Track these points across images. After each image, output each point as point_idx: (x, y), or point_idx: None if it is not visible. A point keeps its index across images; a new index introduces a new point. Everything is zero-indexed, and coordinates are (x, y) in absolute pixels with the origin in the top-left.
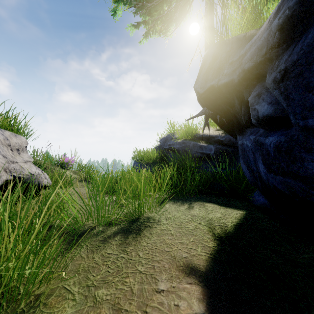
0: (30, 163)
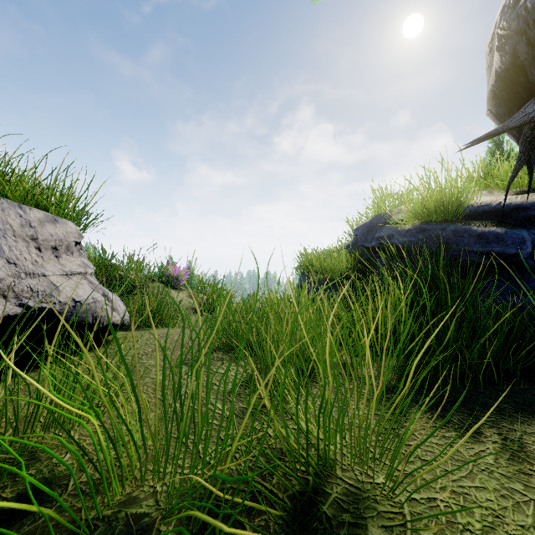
0: (79, 277)
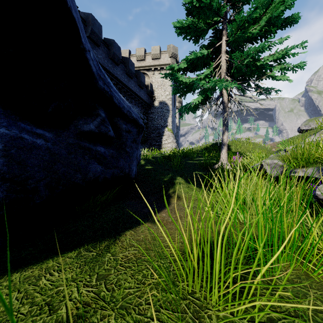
0: None
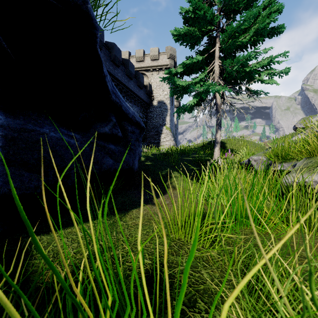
0: None
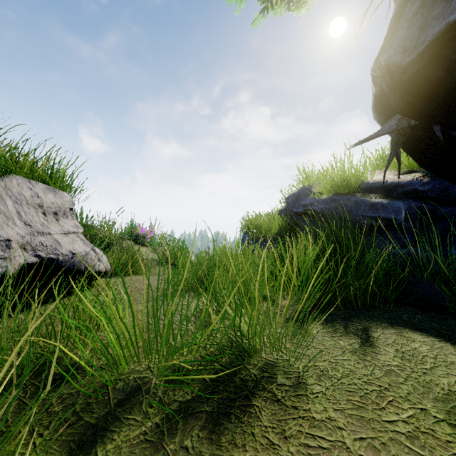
0: (74, 236)
